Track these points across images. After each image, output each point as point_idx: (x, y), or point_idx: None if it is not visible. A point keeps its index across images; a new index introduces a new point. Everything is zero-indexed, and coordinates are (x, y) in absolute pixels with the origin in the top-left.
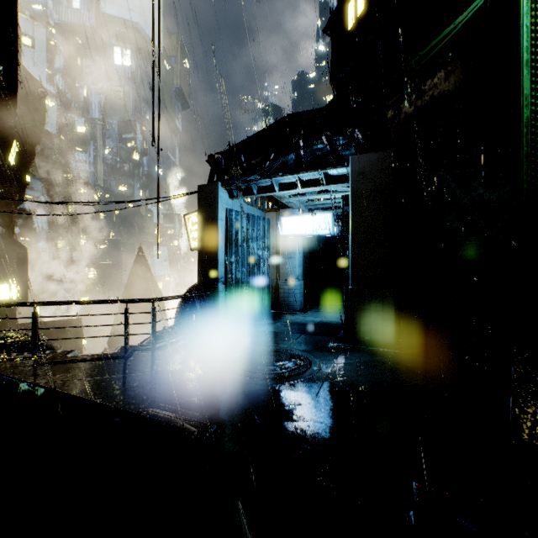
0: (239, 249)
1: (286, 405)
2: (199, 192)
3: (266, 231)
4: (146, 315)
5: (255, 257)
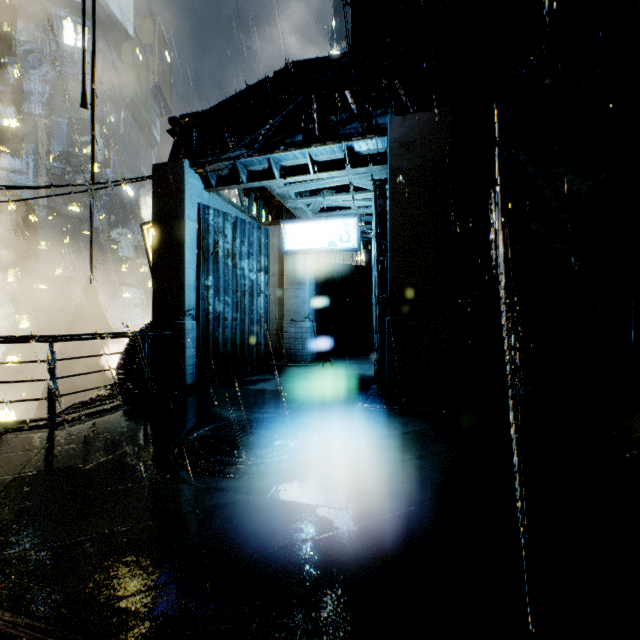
0: (220, 267)
1: (283, 541)
2: (154, 176)
3: (262, 246)
4: (93, 376)
5: (245, 282)
